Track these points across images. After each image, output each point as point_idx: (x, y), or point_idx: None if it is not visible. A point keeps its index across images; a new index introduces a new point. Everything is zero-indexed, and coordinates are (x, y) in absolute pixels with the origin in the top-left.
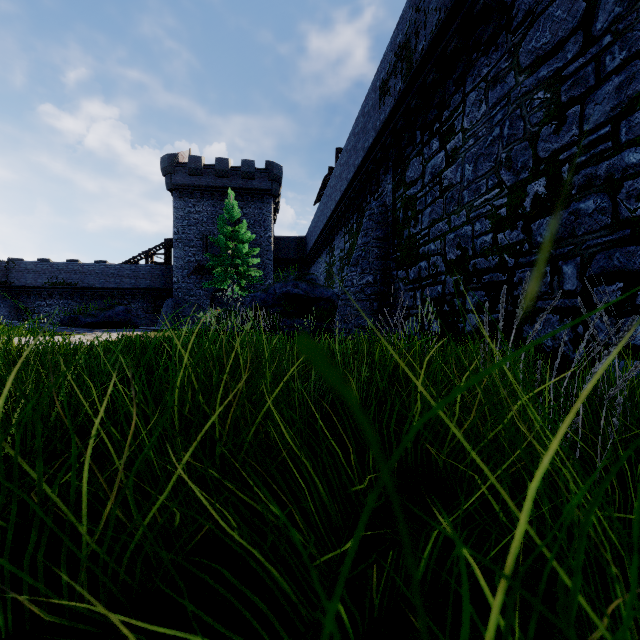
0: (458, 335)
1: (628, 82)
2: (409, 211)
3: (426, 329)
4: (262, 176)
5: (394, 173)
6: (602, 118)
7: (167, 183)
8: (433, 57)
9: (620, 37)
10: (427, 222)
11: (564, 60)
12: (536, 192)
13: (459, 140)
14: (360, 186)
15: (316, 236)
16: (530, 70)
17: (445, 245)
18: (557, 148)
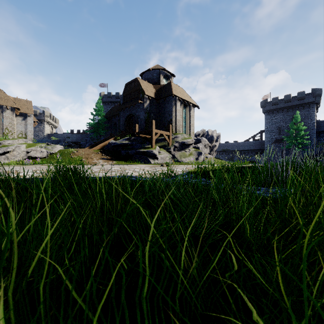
0: None
1: None
2: None
3: None
4: (309, 96)
5: None
6: None
7: (262, 111)
8: None
9: None
10: None
11: None
12: None
13: None
14: None
15: None
16: None
17: None
18: None
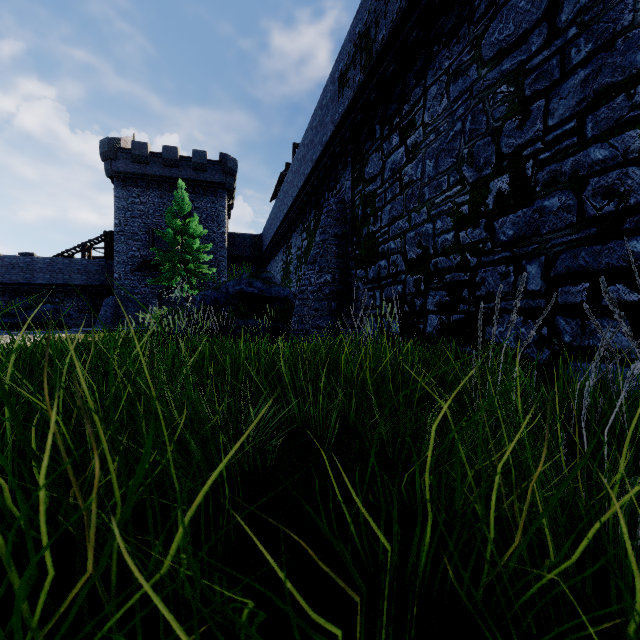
0: (419, 336)
1: (594, 75)
2: (368, 208)
3: (386, 330)
4: (215, 168)
5: (353, 169)
6: (567, 113)
7: (107, 169)
8: (394, 47)
9: (586, 29)
10: (387, 220)
11: (528, 53)
12: (499, 189)
13: (420, 135)
14: (318, 182)
15: (273, 233)
16: (493, 63)
17: (405, 243)
18: (521, 144)
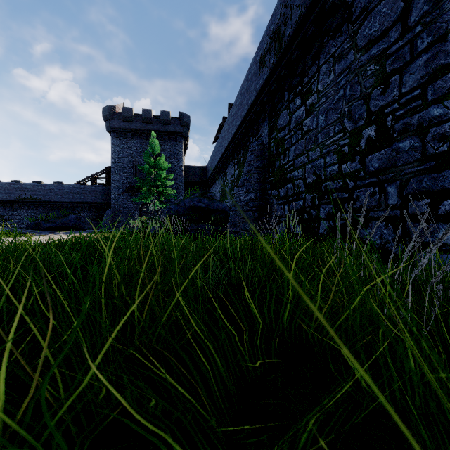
0: (314, 236)
1: (433, 58)
2: (280, 148)
3: (292, 231)
4: (176, 123)
5: (269, 121)
6: (415, 84)
7: (107, 126)
8: (297, 40)
9: (427, 27)
10: (292, 156)
11: (388, 43)
12: (369, 135)
13: (315, 98)
14: (245, 130)
15: (214, 166)
16: (364, 49)
17: (305, 172)
18: (383, 104)
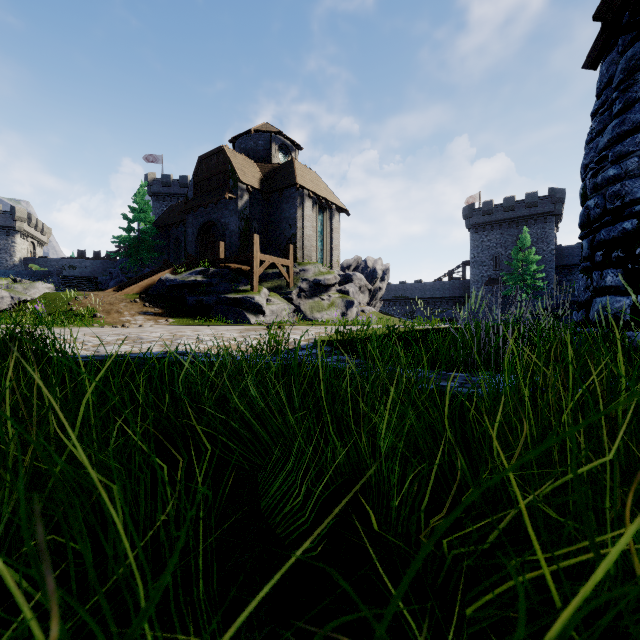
0: None
1: None
2: None
3: None
4: (544, 202)
5: None
6: None
7: (466, 225)
8: None
9: None
10: None
11: None
12: None
13: None
14: None
15: None
16: None
17: None
18: None
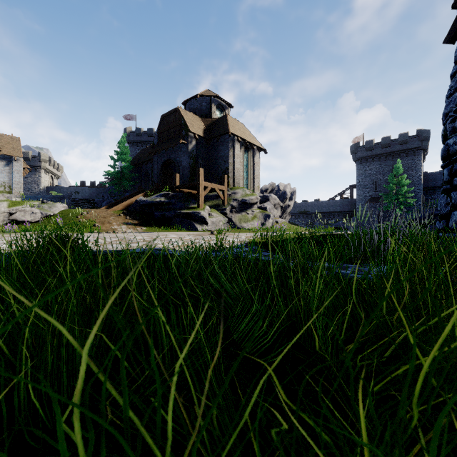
0: None
1: None
2: None
3: None
4: (413, 140)
5: None
6: None
7: (353, 158)
8: None
9: None
10: None
11: None
12: None
13: None
14: None
15: None
16: None
17: None
18: None
